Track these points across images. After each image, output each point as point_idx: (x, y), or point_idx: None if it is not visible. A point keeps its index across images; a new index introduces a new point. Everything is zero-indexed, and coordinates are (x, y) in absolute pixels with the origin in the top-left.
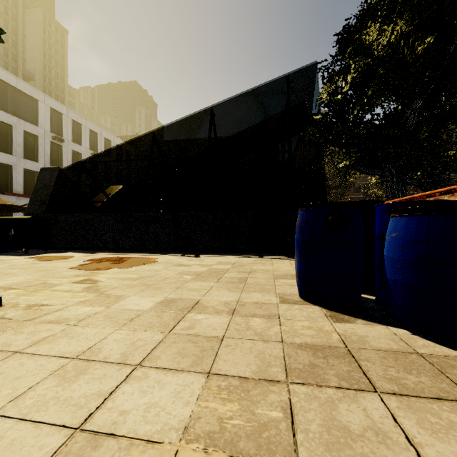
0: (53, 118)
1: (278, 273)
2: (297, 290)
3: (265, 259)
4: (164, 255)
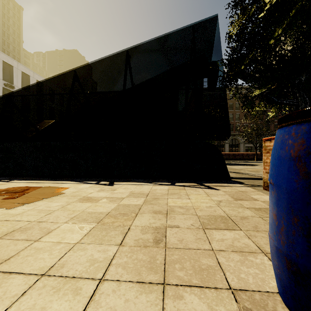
0: (5, 69)
1: (202, 215)
2: (261, 272)
3: (178, 187)
4: (79, 182)
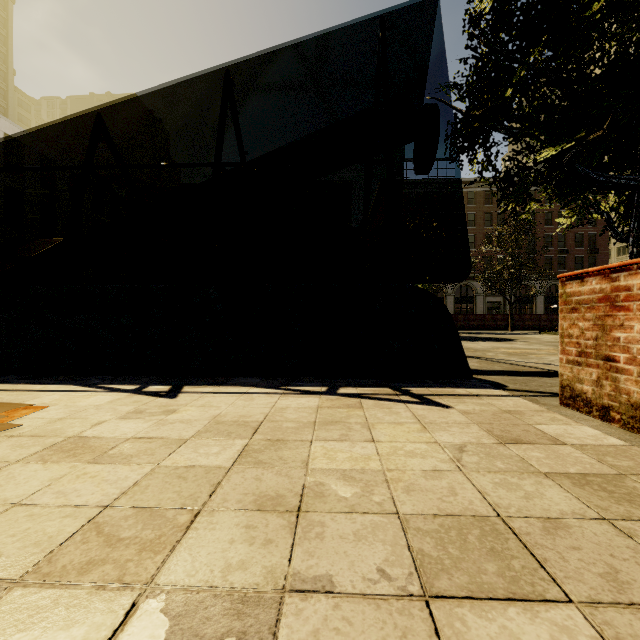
0: None
1: (415, 513)
2: None
3: (343, 401)
4: (89, 389)
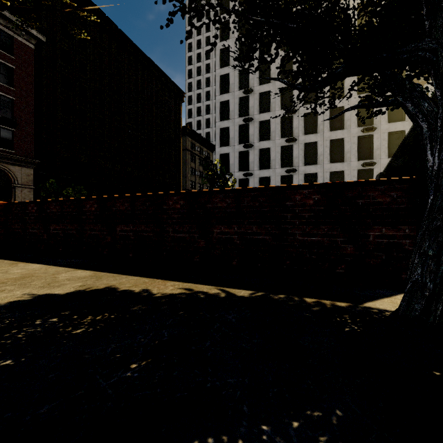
0: None
1: None
2: None
3: None
4: None
